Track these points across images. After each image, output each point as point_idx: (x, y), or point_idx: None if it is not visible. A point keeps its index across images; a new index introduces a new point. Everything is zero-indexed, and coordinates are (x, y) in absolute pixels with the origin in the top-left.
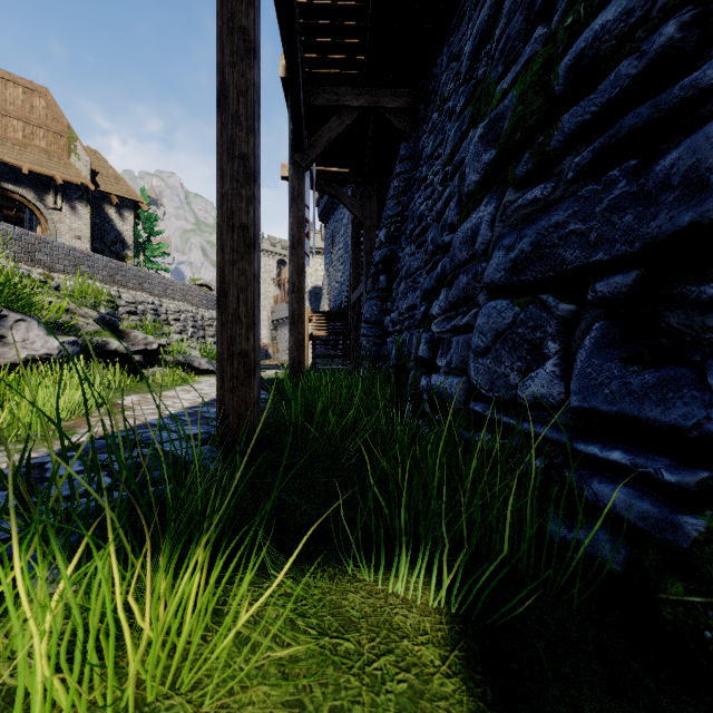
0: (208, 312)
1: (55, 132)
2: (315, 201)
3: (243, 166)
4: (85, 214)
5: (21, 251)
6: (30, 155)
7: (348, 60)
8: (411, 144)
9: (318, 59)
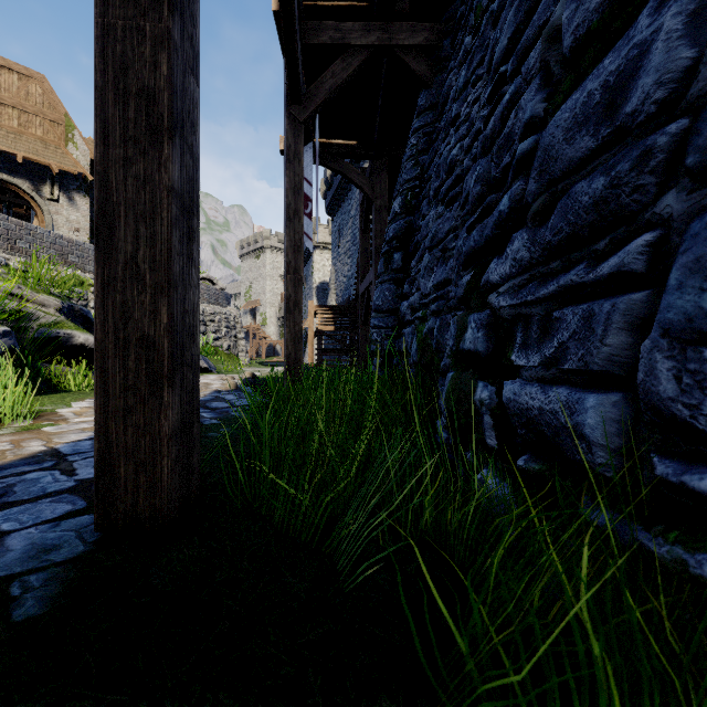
0: (210, 307)
1: (51, 119)
2: (322, 193)
3: None
4: (83, 205)
5: None
6: (25, 143)
7: None
8: (433, 90)
9: None
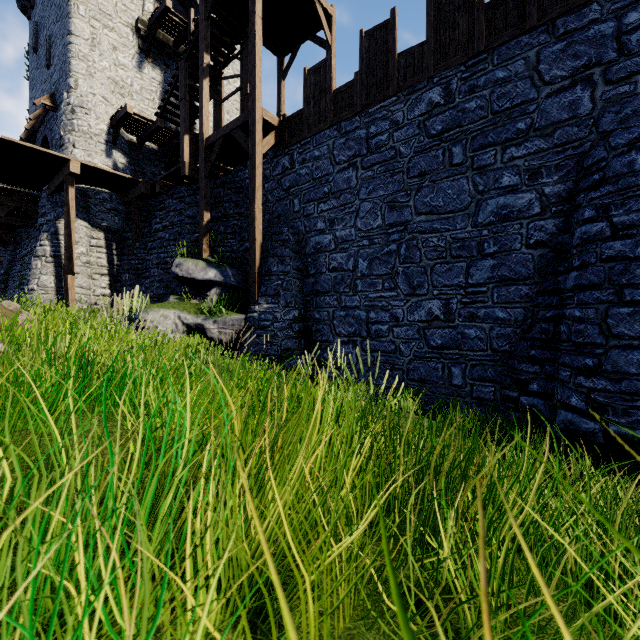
0: None
1: None
2: None
3: None
4: None
5: None
6: None
7: None
8: (15, 248)
9: None
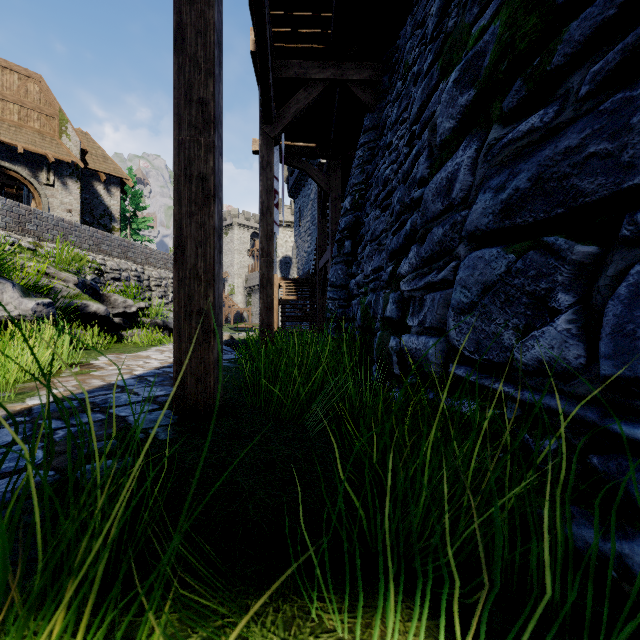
0: None
1: (47, 114)
2: (285, 178)
3: (201, 112)
4: (75, 189)
5: (12, 221)
6: (25, 135)
7: (314, 34)
8: (375, 115)
9: (285, 33)
